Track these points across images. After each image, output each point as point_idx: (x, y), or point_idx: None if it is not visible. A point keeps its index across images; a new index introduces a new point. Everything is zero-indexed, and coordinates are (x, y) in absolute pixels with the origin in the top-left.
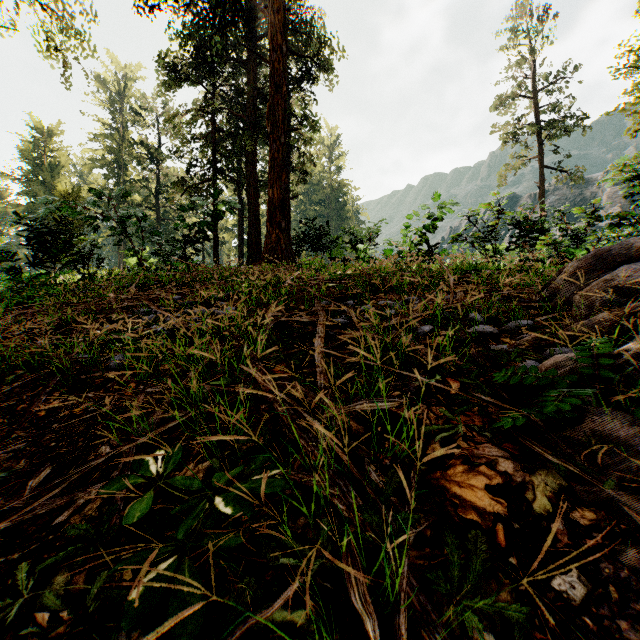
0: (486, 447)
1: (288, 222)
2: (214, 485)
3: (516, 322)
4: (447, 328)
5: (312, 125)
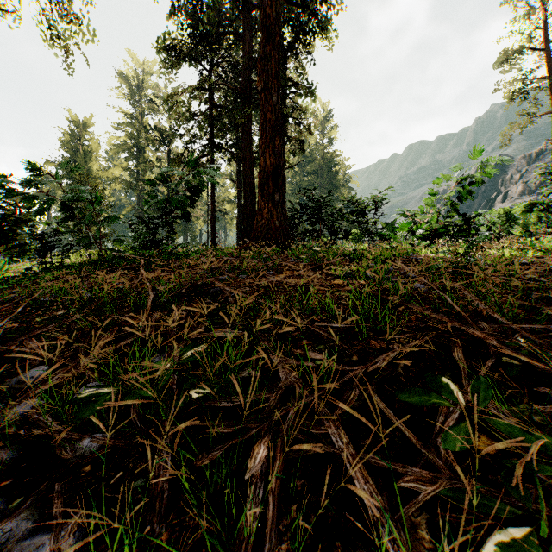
0: None
1: (283, 194)
2: None
3: None
4: None
5: (308, 92)
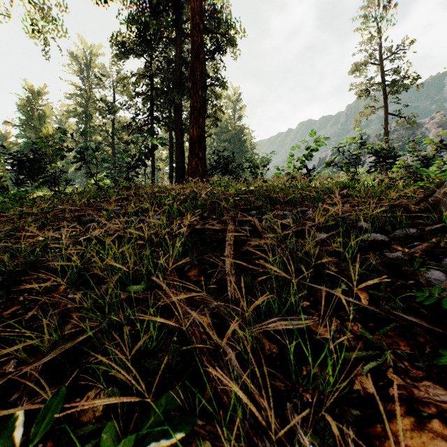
0: (428, 387)
1: (204, 153)
2: (102, 446)
3: (403, 231)
4: (339, 235)
5: (221, 84)
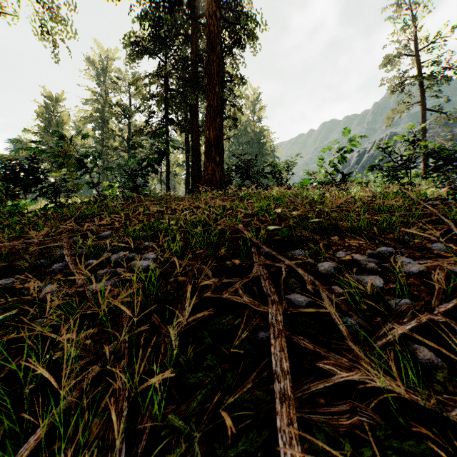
0: None
1: (222, 157)
2: None
3: None
4: None
5: (241, 82)
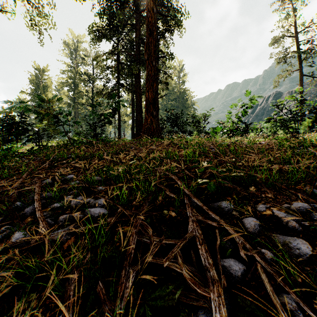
0: None
1: (157, 112)
2: None
3: None
4: None
5: (170, 57)
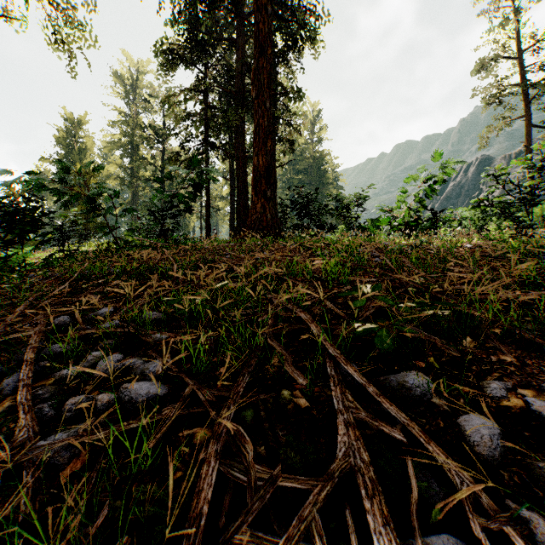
0: None
1: (274, 190)
2: None
3: None
4: None
5: (297, 96)
